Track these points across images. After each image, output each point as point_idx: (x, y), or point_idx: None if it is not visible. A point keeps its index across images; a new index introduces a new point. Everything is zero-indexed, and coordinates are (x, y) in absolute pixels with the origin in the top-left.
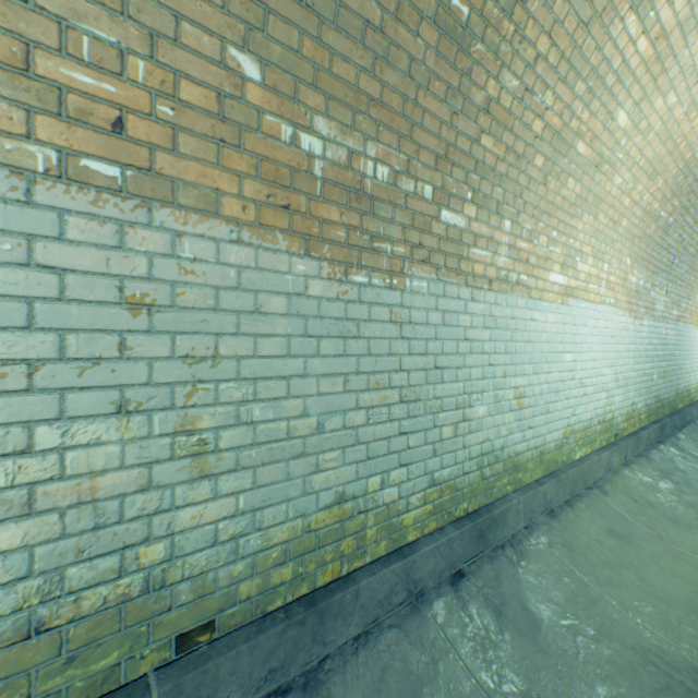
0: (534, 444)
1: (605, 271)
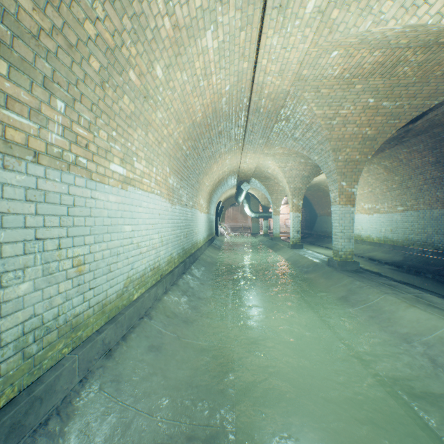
0: (97, 300)
1: (155, 172)
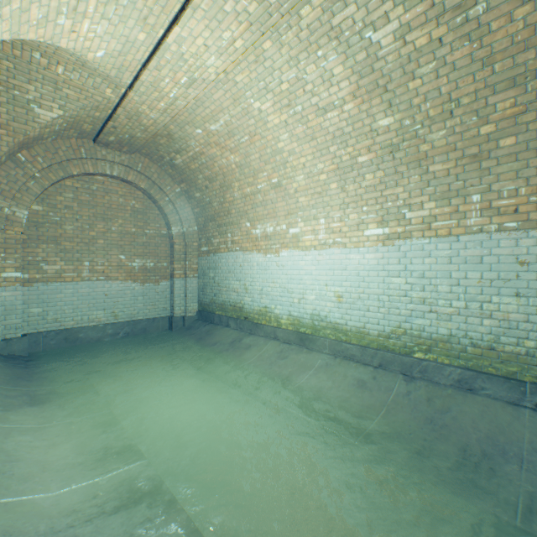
0: None
1: None
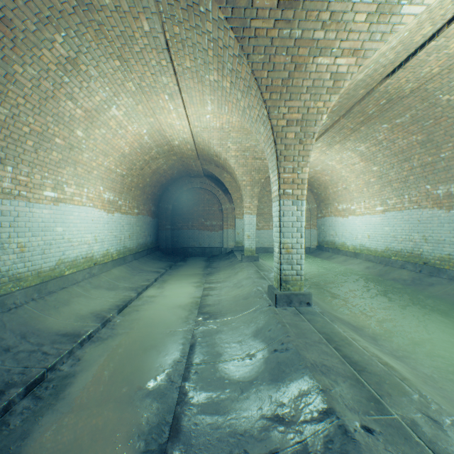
0: None
1: None
